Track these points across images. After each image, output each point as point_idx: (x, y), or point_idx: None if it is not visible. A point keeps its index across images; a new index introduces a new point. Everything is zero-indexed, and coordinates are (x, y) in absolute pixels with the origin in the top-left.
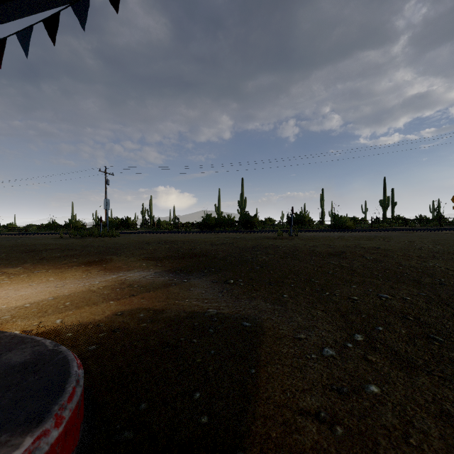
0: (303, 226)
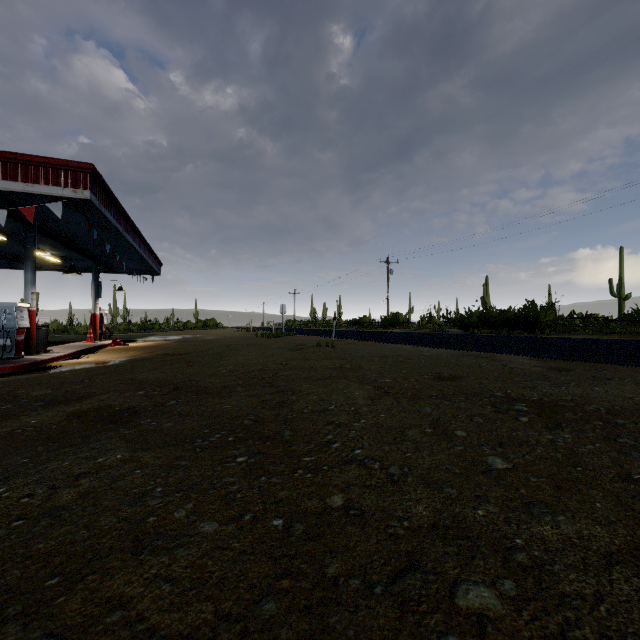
0: None
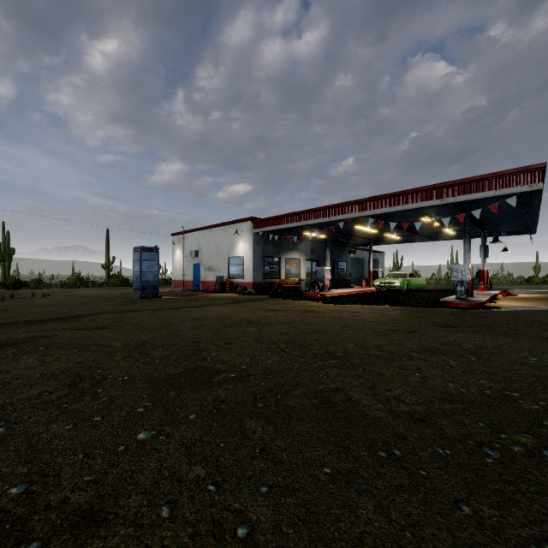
0: None
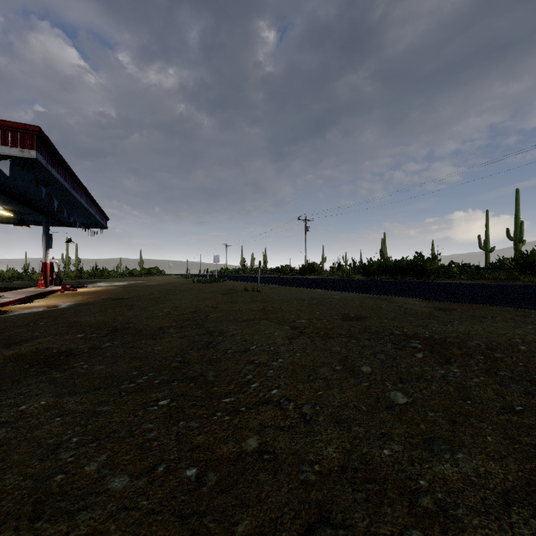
0: (523, 276)
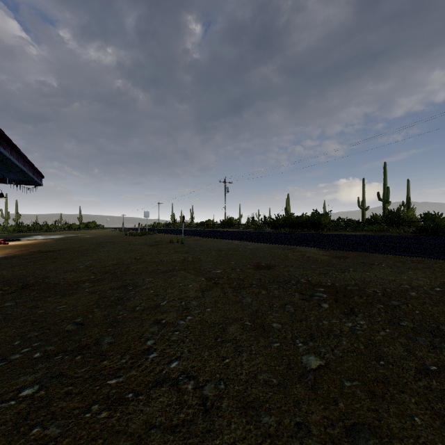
0: (392, 229)
